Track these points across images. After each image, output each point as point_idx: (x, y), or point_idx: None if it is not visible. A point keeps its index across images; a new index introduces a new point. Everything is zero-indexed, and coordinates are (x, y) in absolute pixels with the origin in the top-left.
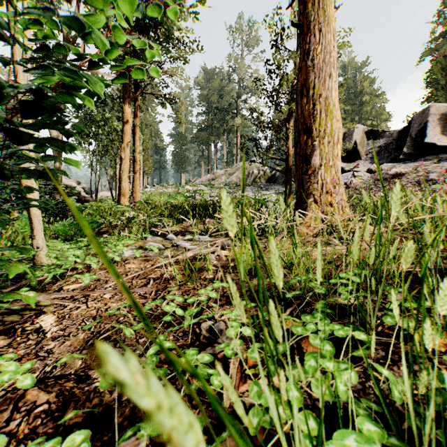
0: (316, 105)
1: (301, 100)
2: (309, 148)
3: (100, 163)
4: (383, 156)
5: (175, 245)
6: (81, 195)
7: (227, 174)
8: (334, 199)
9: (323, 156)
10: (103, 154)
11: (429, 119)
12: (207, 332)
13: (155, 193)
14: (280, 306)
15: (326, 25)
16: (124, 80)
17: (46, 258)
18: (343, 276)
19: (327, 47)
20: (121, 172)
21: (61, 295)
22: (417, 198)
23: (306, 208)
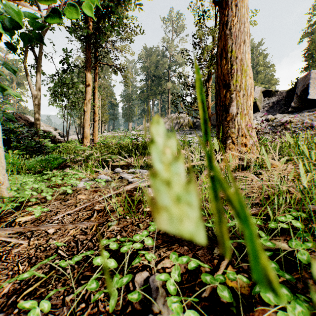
0: (233, 65)
1: (221, 61)
2: (228, 100)
3: (70, 114)
4: (275, 109)
5: (120, 177)
6: (56, 138)
7: None
8: (248, 140)
9: (239, 106)
10: (72, 108)
11: (310, 82)
12: (141, 291)
13: (109, 136)
14: (217, 250)
15: (241, 1)
16: (58, 20)
17: (8, 191)
18: (283, 220)
19: (242, 19)
20: (84, 121)
21: (5, 231)
22: (314, 139)
23: (226, 148)
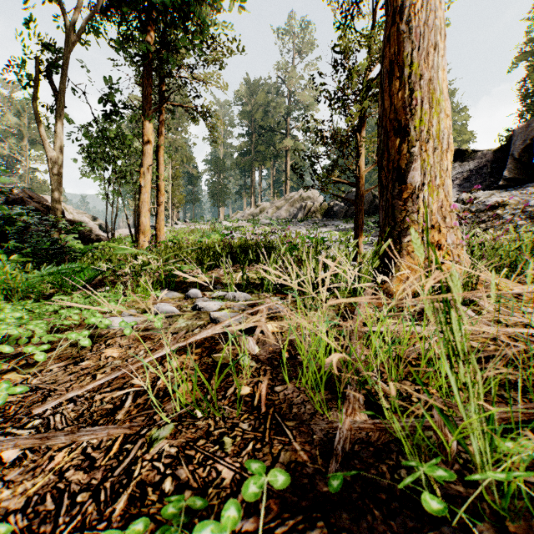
0: (415, 91)
1: (390, 85)
2: (404, 158)
3: (117, 193)
4: (474, 183)
5: (197, 308)
6: (92, 234)
7: (274, 207)
8: (444, 237)
9: (426, 171)
10: (121, 182)
11: None
12: None
13: (185, 230)
14: None
15: None
16: None
17: None
18: None
19: (431, 3)
20: (140, 203)
21: None
22: None
23: (401, 251)
